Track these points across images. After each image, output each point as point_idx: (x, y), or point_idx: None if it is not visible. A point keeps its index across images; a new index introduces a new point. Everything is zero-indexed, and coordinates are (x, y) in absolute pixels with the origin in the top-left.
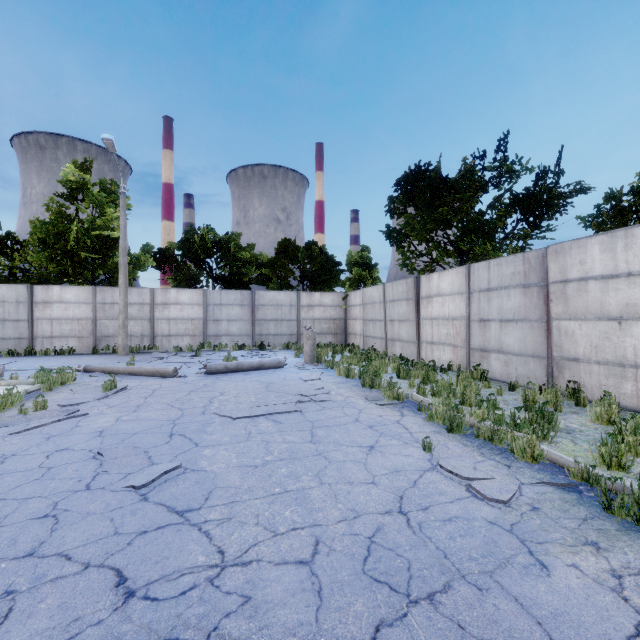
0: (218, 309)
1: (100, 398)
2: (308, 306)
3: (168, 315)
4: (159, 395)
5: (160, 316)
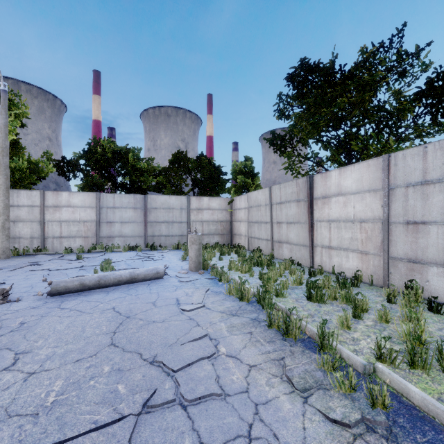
0: (111, 212)
1: None
2: (197, 209)
3: (59, 217)
4: None
5: (51, 218)
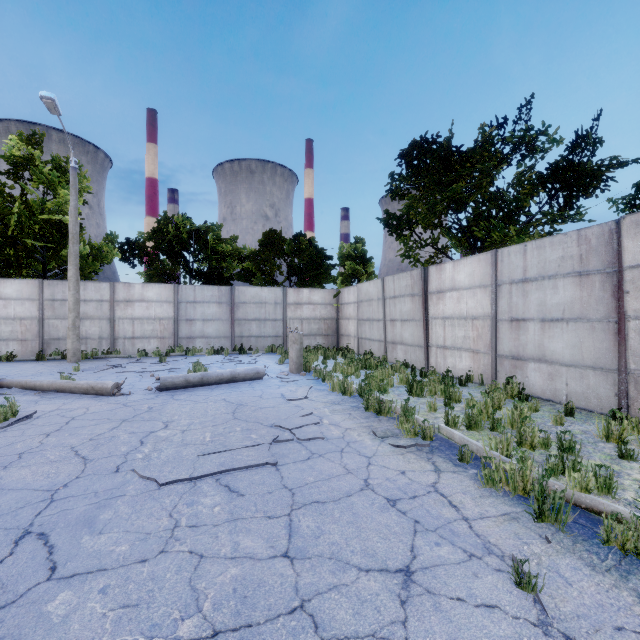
0: (191, 307)
1: None
2: (295, 304)
3: (132, 314)
4: (71, 429)
5: (122, 315)
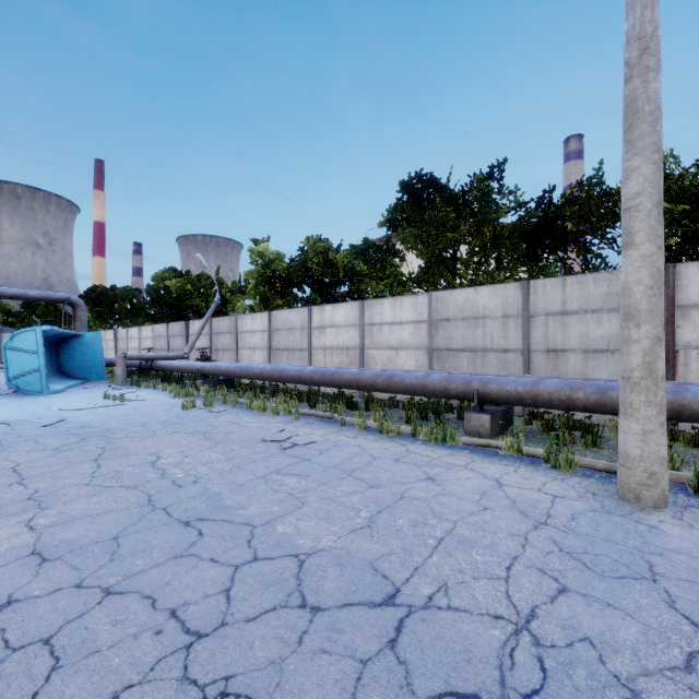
0: None
1: None
2: None
3: None
4: None
5: None
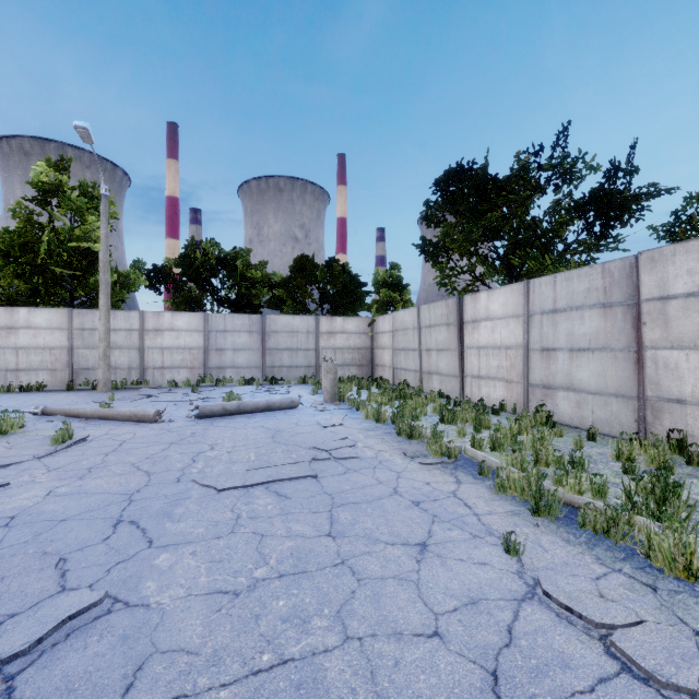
0: (222, 336)
1: (42, 456)
2: (328, 333)
3: (161, 343)
4: (126, 450)
5: (151, 345)
